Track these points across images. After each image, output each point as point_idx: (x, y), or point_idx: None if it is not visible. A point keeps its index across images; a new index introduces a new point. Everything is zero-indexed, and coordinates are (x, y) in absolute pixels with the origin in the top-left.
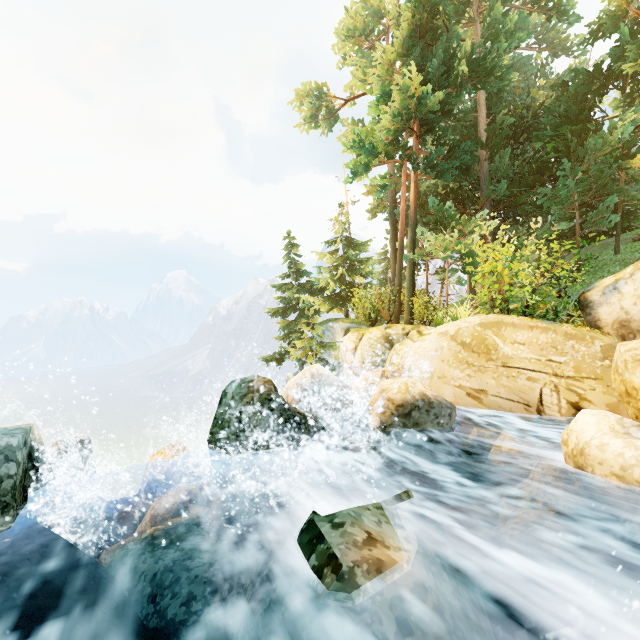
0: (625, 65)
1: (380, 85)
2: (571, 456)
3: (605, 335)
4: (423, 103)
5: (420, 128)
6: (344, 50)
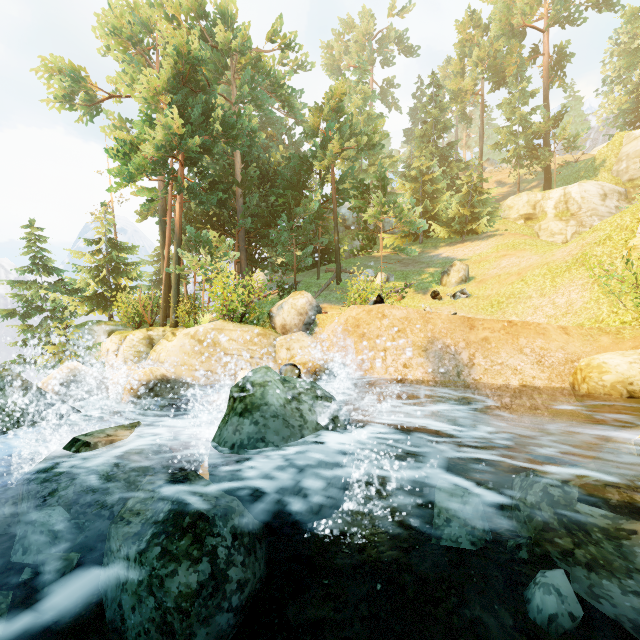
0: (316, 163)
1: (146, 108)
2: None
3: (276, 333)
4: (185, 142)
5: (185, 157)
6: (108, 43)
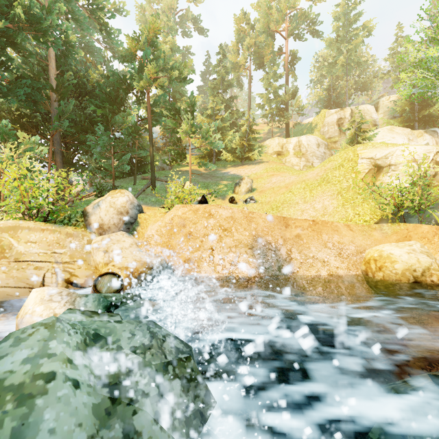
0: (134, 83)
1: None
2: (18, 325)
3: (92, 233)
4: None
5: None
6: None
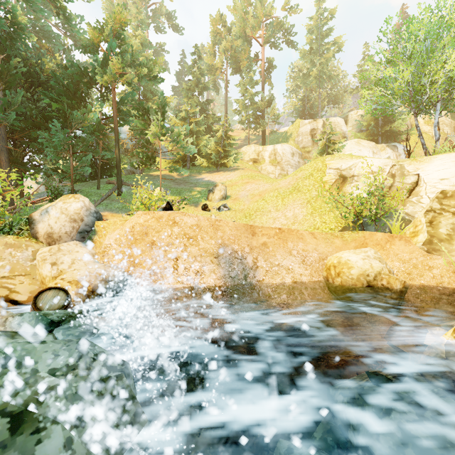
0: (96, 77)
1: None
2: None
3: (38, 243)
4: None
5: None
6: None
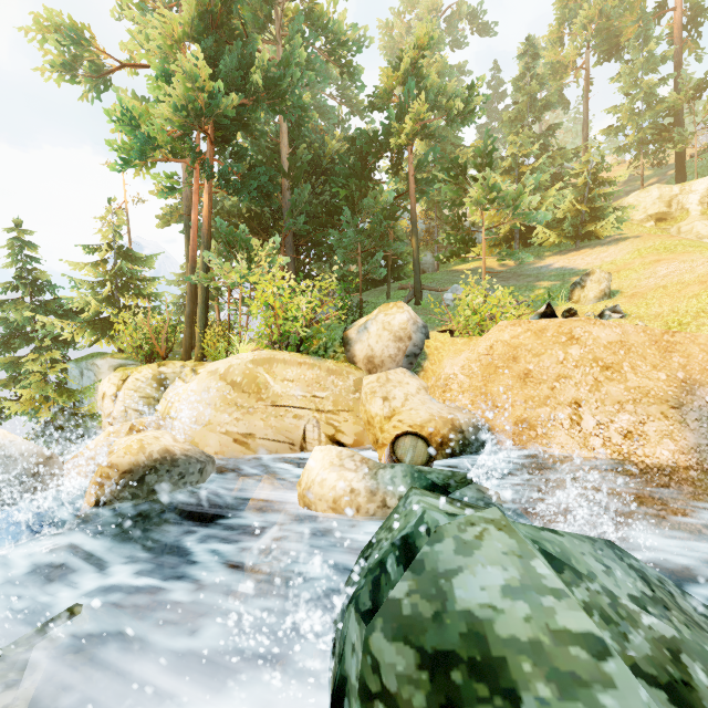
0: (391, 140)
1: (163, 60)
2: (302, 496)
3: (358, 370)
4: (214, 103)
5: (216, 133)
6: None
